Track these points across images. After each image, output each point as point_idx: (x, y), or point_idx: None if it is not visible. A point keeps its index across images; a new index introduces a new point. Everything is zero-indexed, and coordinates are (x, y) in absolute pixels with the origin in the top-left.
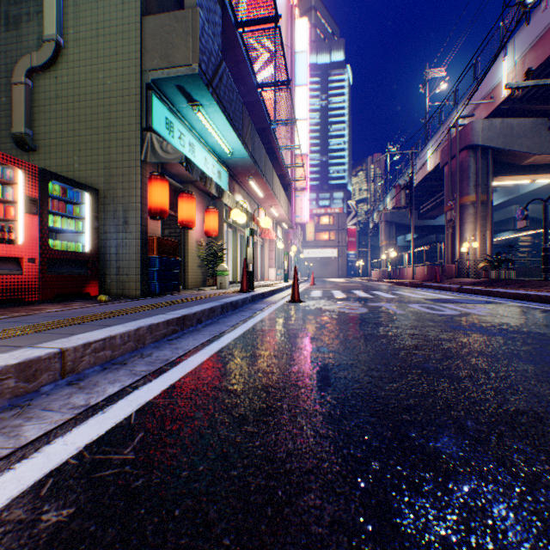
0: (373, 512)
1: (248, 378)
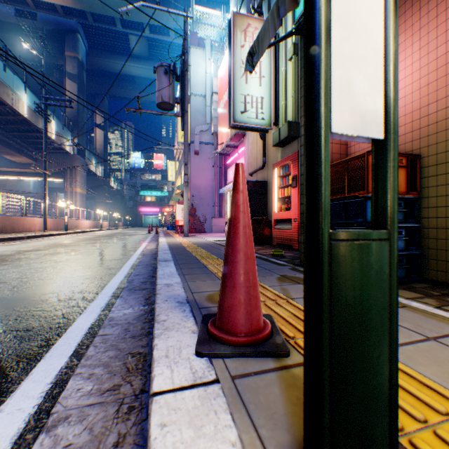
0: (98, 252)
1: (115, 255)
